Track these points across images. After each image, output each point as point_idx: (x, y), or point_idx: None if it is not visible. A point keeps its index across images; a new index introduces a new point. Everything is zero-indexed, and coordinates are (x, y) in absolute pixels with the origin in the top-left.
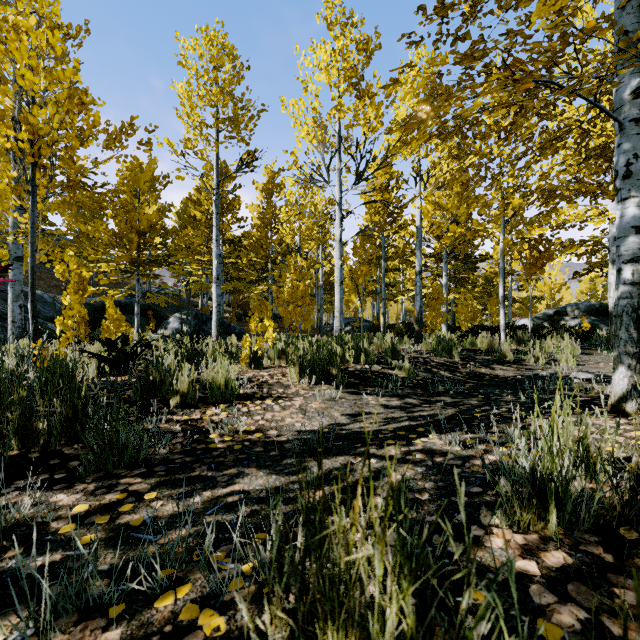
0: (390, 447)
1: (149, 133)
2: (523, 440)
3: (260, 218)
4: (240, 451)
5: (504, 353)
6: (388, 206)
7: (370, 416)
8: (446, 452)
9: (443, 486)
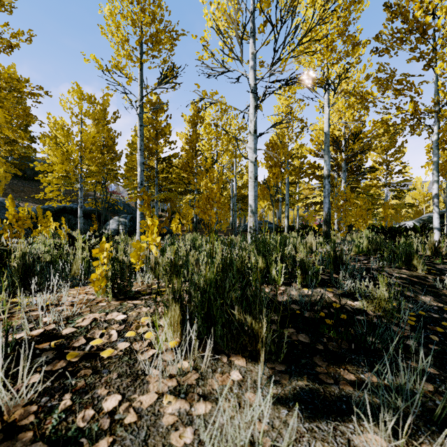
0: None
1: None
2: None
3: (187, 143)
4: None
5: None
6: (292, 125)
7: None
8: None
9: None
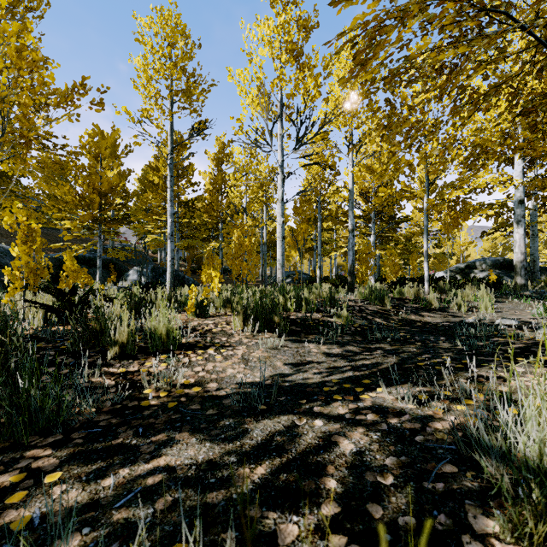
0: (337, 403)
1: (101, 94)
2: (506, 408)
3: (212, 183)
4: (174, 409)
5: (430, 301)
6: (324, 173)
7: (313, 365)
8: (399, 411)
9: (407, 462)
